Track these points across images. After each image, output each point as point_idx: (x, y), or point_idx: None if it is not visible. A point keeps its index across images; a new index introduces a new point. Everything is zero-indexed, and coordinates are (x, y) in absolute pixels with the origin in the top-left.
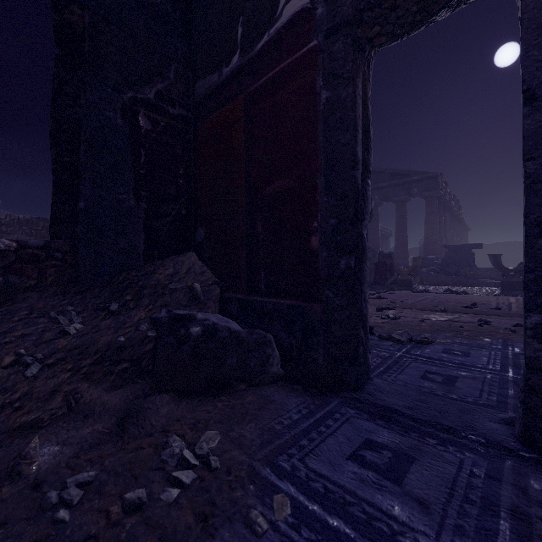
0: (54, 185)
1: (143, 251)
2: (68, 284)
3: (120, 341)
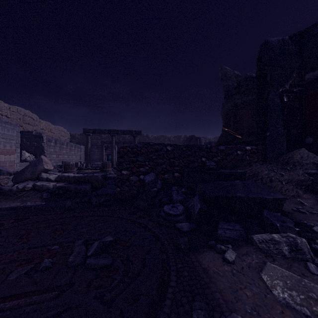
0: (257, 128)
1: (285, 148)
2: (262, 161)
3: (300, 179)
